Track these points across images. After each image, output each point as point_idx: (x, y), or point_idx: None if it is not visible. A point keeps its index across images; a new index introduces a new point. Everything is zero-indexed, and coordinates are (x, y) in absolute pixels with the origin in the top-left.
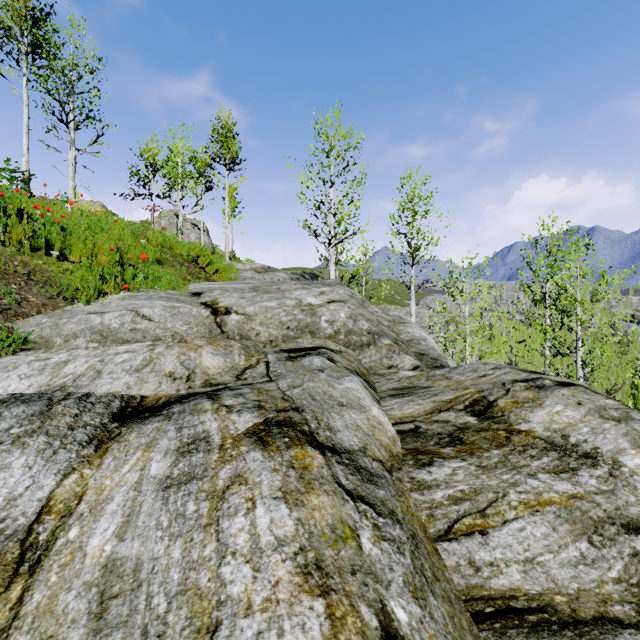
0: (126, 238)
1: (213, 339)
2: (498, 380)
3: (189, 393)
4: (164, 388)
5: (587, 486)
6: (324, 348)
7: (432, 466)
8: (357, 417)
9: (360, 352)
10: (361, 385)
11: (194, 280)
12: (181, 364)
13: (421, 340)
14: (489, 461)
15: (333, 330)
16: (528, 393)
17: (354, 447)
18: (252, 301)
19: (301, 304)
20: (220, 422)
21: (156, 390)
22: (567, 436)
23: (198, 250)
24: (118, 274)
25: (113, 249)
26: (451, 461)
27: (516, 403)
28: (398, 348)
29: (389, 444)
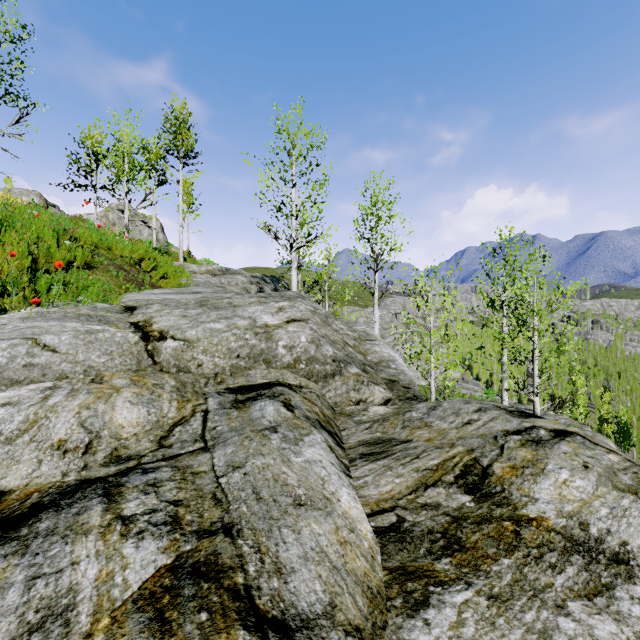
0: (45, 238)
1: (141, 374)
2: (487, 431)
3: (79, 481)
4: (44, 470)
5: (634, 621)
6: (280, 385)
7: (429, 607)
8: (320, 530)
9: (324, 384)
10: (325, 448)
11: (134, 288)
12: (80, 425)
13: (390, 362)
14: (501, 582)
15: (292, 358)
16: (525, 452)
17: (316, 608)
18: (195, 322)
19: (255, 325)
20: (103, 563)
21: (30, 476)
22: (586, 524)
23: (142, 252)
24: (25, 285)
25: (14, 254)
26: (452, 590)
27: (515, 469)
28: (367, 377)
29: (367, 571)
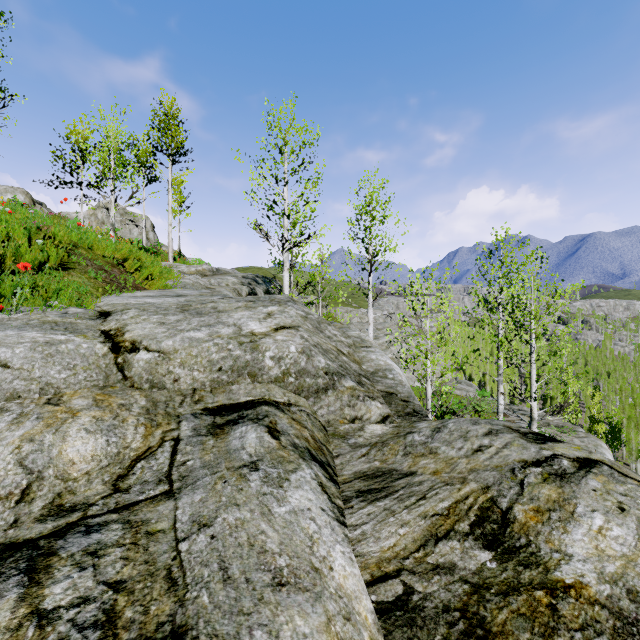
0: (15, 236)
1: (107, 391)
2: (502, 461)
3: (1, 546)
4: None
5: None
6: (266, 403)
7: None
8: (306, 628)
9: (315, 400)
10: (316, 487)
11: (114, 290)
12: (18, 463)
13: (387, 371)
14: None
15: (280, 370)
16: (549, 489)
17: None
18: (173, 330)
19: (240, 333)
20: None
21: None
22: (635, 592)
23: (125, 252)
24: None
25: None
26: None
27: (540, 512)
28: (363, 391)
29: None
